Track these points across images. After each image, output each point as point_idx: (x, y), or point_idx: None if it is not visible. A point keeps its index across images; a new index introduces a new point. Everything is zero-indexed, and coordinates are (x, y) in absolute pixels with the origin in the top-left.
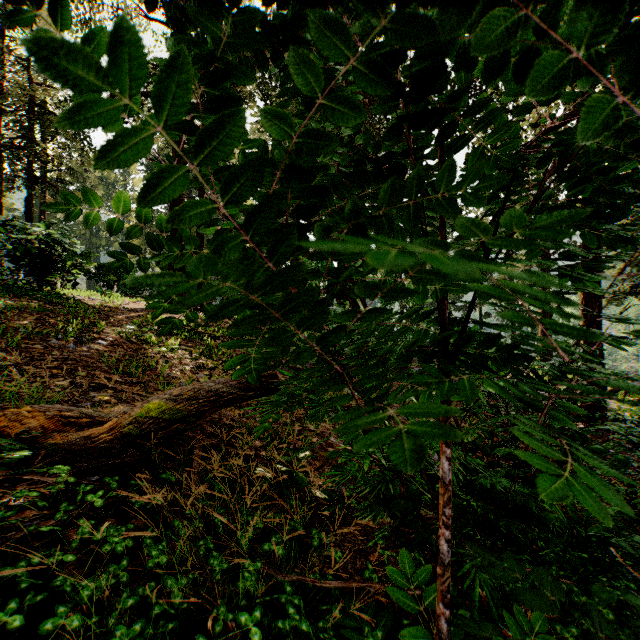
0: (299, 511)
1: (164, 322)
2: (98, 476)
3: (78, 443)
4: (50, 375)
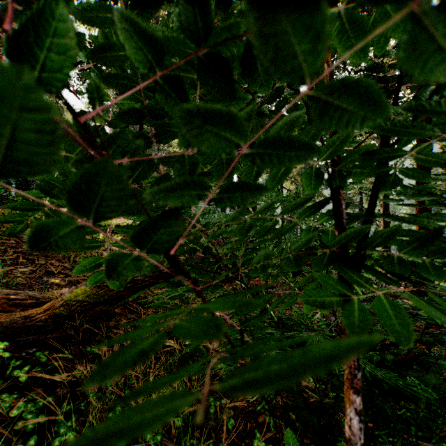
0: (199, 380)
1: (11, 217)
2: (35, 349)
3: (23, 320)
4: (16, 263)
